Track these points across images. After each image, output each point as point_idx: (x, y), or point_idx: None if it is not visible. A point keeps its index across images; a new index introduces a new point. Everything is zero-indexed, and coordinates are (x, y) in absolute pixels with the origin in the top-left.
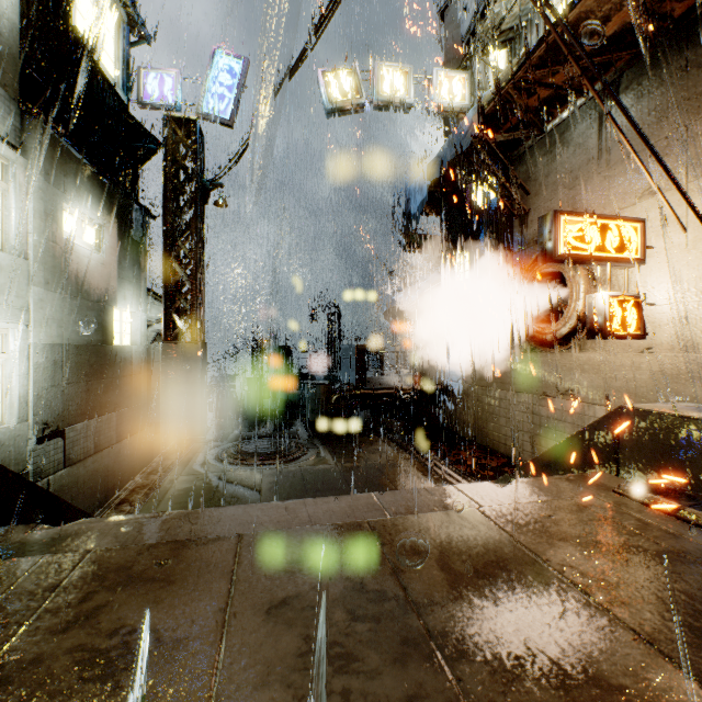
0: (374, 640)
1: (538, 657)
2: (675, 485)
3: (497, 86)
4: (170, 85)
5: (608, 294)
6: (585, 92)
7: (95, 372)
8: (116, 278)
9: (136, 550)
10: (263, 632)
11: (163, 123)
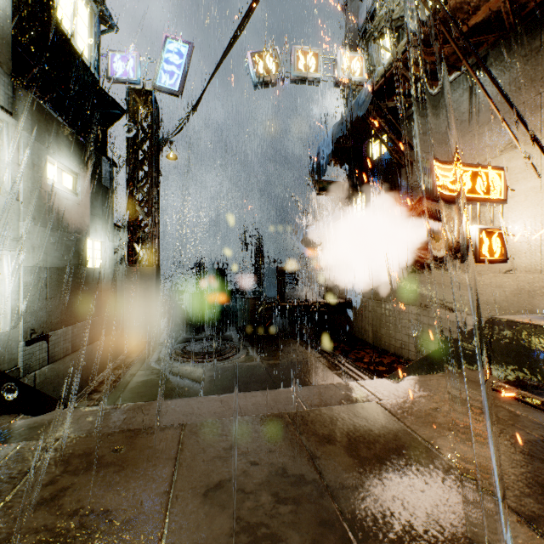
0: (295, 521)
1: (436, 538)
2: (538, 382)
3: (389, 62)
4: (132, 64)
5: (478, 227)
6: (458, 68)
7: (73, 289)
8: (89, 215)
9: (97, 437)
10: (201, 513)
11: (126, 93)
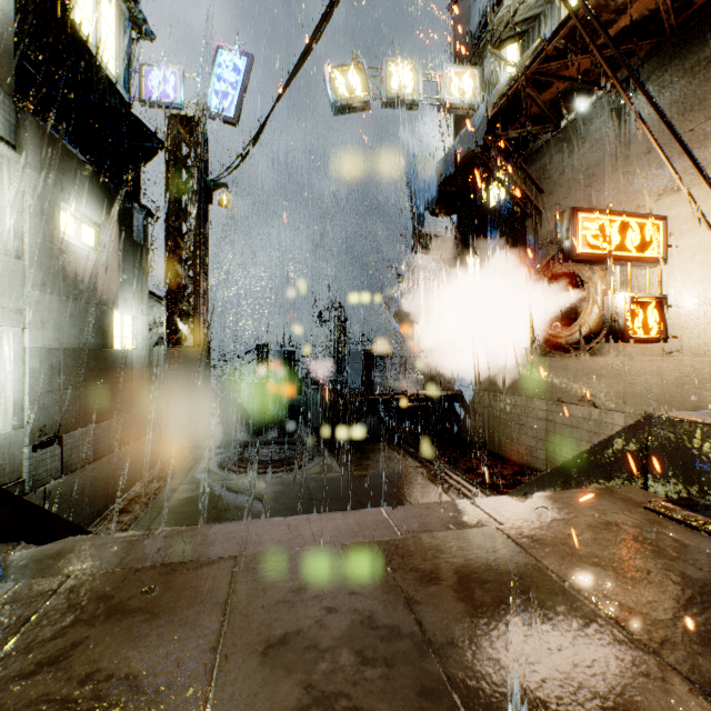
0: (387, 690)
1: None
2: None
3: (511, 78)
4: (172, 82)
5: (628, 295)
6: (602, 85)
7: (95, 377)
8: (117, 280)
9: (121, 574)
10: (258, 679)
11: (165, 121)
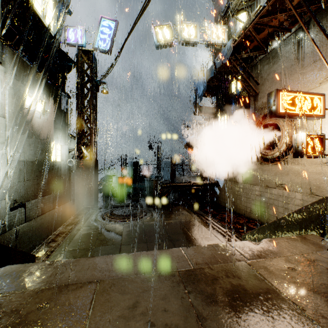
0: None
1: None
2: None
3: (244, 26)
4: (80, 34)
5: (305, 134)
6: (289, 30)
7: (42, 174)
8: (53, 128)
9: (29, 293)
10: None
11: (76, 52)
